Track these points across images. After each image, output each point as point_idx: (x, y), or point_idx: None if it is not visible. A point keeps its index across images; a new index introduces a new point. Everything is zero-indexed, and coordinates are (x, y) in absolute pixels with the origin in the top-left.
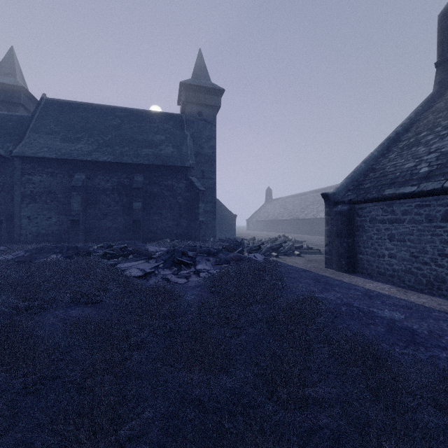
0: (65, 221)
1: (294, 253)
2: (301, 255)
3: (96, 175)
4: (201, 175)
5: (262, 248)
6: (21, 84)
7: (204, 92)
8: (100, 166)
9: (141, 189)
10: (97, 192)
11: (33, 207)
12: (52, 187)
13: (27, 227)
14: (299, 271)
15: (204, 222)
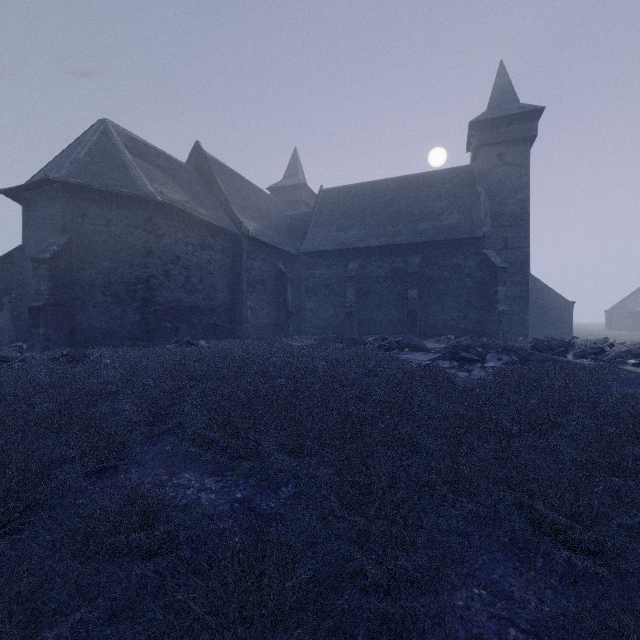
0: (340, 313)
1: None
2: None
3: (369, 262)
4: (502, 245)
5: (609, 352)
6: (302, 181)
7: (508, 122)
8: (372, 252)
9: (417, 273)
10: (370, 281)
11: (315, 300)
12: (330, 280)
13: (310, 320)
14: None
15: (506, 312)
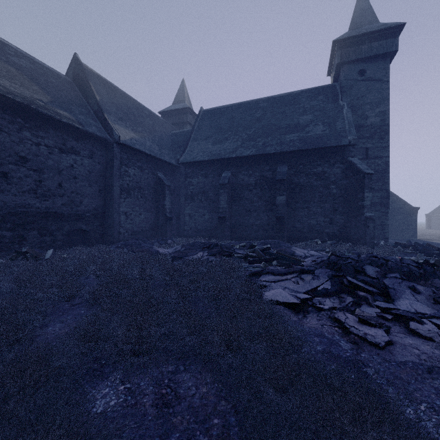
0: (215, 218)
1: None
2: None
3: (240, 171)
4: (363, 155)
5: None
6: (187, 105)
7: (369, 40)
8: (244, 161)
9: (285, 180)
10: (241, 188)
11: (192, 206)
12: (205, 187)
13: (188, 224)
14: None
15: (373, 218)
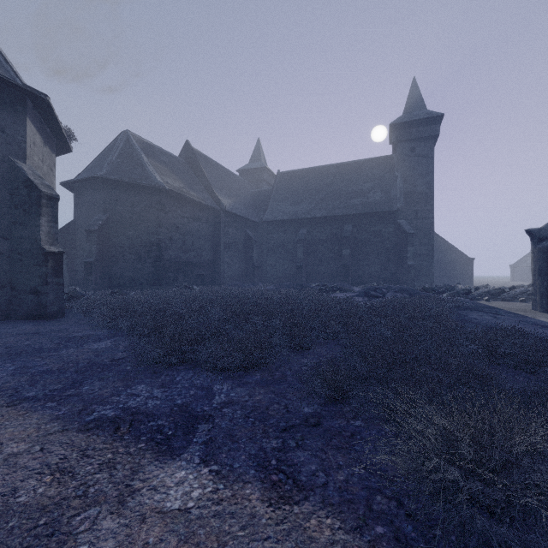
0: (293, 267)
1: (518, 299)
2: (528, 302)
3: (314, 229)
4: (414, 216)
5: (475, 293)
6: (264, 165)
7: (417, 125)
8: (317, 221)
9: (350, 237)
10: (315, 242)
11: (274, 257)
12: (285, 242)
13: (270, 272)
14: (487, 309)
15: (413, 266)
